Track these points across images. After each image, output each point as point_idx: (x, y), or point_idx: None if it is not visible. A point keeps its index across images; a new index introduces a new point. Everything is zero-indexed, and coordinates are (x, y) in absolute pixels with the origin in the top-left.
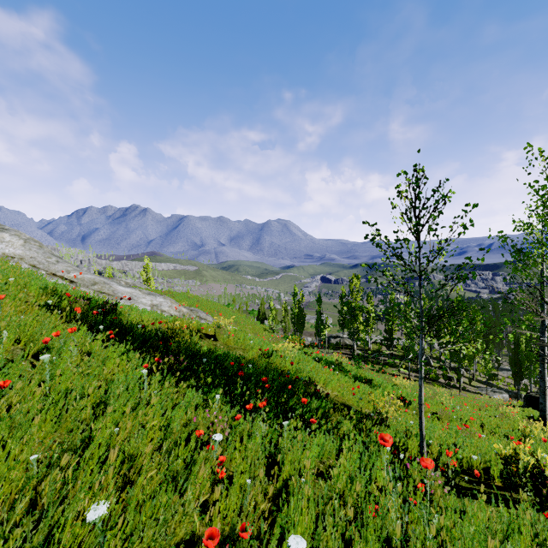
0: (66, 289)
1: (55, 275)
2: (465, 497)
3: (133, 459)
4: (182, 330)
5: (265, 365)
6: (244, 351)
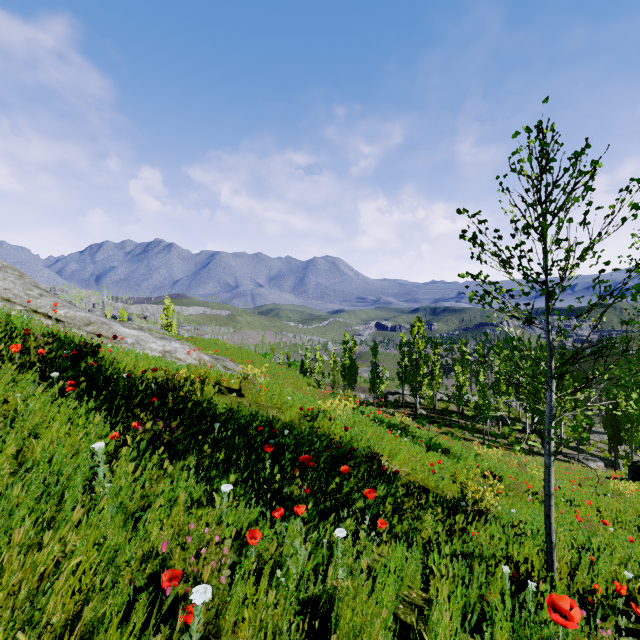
0: (28, 324)
1: (36, 312)
2: None
3: None
4: (190, 382)
5: (307, 430)
6: (280, 411)
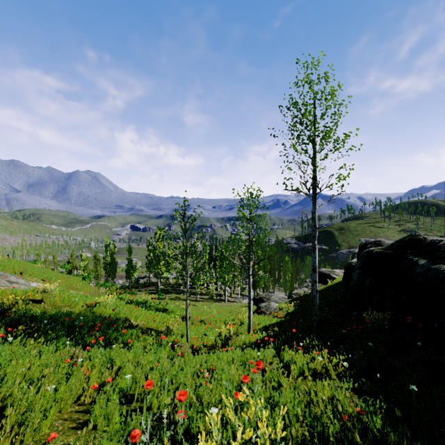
0: None
1: None
2: (203, 356)
3: (40, 378)
4: (16, 302)
5: (91, 315)
6: (70, 307)
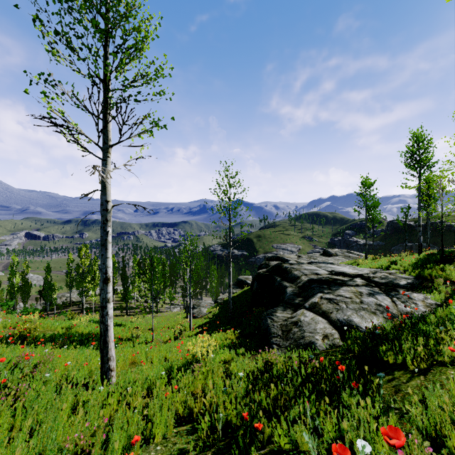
0: None
1: None
2: None
3: None
4: (29, 330)
5: (78, 333)
6: (52, 331)
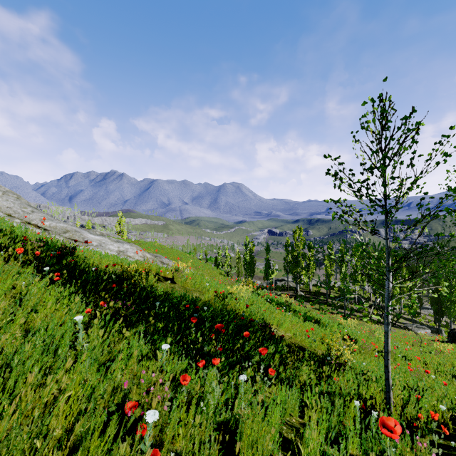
0: (25, 233)
1: (29, 223)
2: None
3: None
4: (138, 273)
5: (220, 307)
6: (201, 293)
